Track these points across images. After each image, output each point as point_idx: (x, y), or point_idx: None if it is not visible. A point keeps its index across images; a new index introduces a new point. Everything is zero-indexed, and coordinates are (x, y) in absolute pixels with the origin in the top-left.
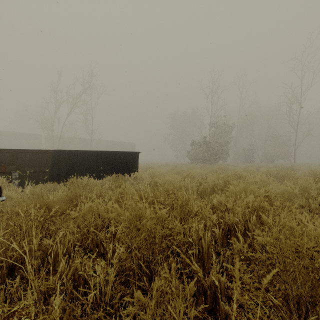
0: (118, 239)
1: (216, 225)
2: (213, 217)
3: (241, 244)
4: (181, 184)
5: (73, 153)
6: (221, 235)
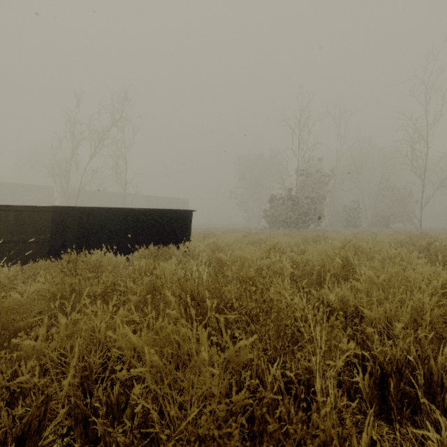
0: (134, 406)
1: (357, 365)
2: (348, 346)
3: (443, 435)
4: (263, 264)
5: (86, 211)
6: (369, 389)
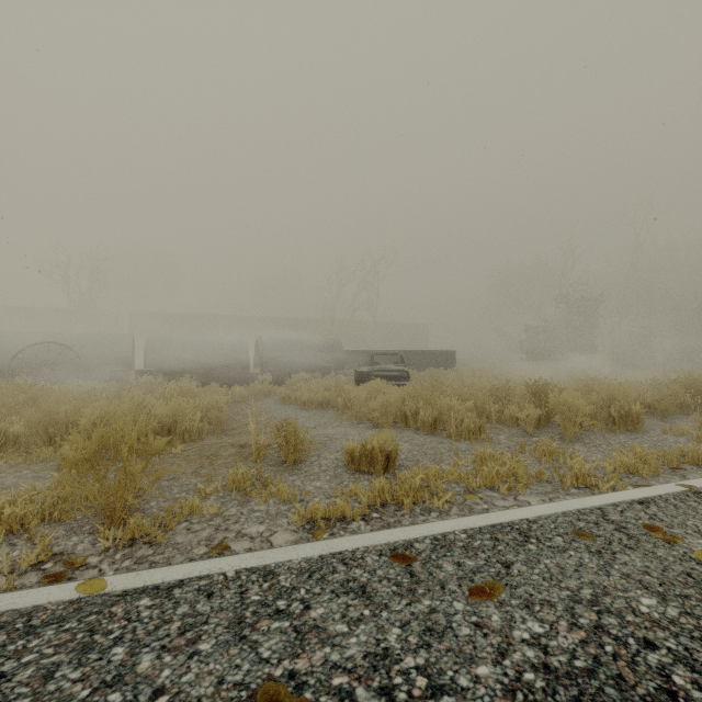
0: None
1: None
2: None
3: None
4: (489, 373)
5: (408, 352)
6: None
